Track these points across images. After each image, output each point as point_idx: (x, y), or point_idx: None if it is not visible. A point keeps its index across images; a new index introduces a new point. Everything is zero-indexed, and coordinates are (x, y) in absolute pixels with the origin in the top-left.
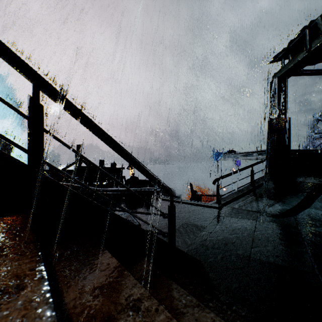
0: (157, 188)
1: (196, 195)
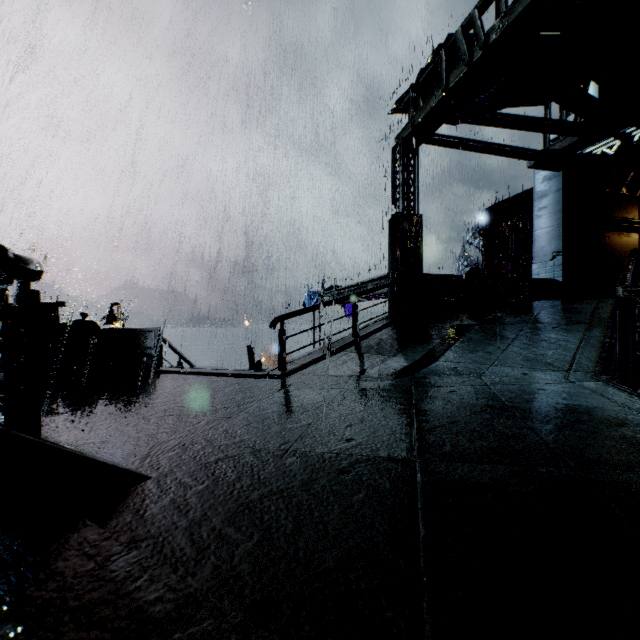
0: None
1: None
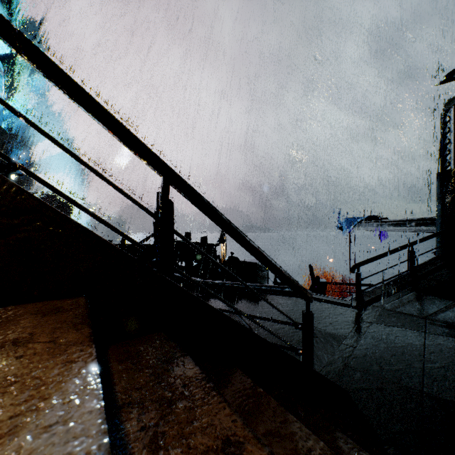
0: (285, 288)
1: (319, 283)
